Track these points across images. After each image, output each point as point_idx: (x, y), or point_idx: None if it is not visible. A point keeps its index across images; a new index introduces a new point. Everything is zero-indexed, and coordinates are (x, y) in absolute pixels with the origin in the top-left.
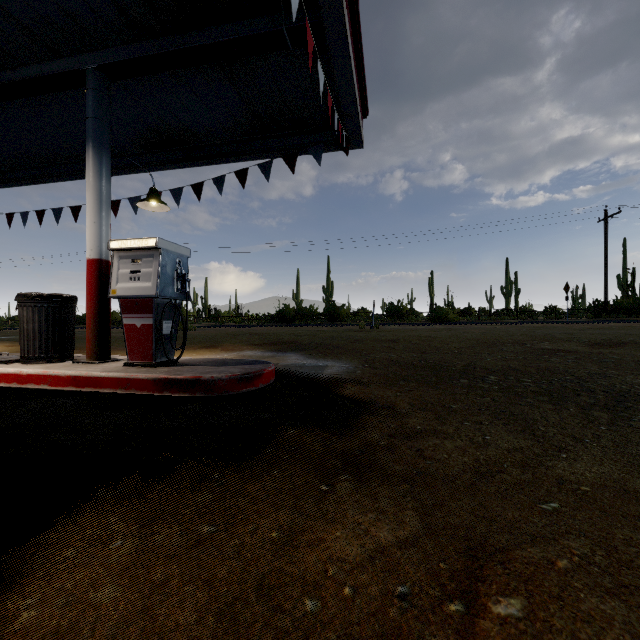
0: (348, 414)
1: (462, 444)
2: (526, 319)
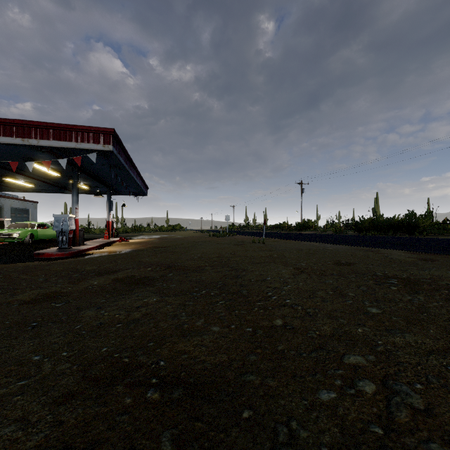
0: None
1: None
2: None
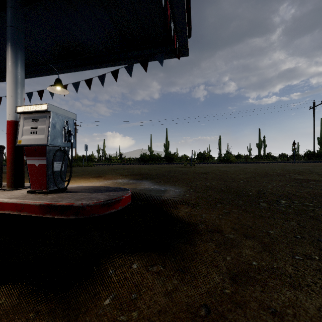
0: (185, 241)
1: (321, 302)
2: (271, 160)
